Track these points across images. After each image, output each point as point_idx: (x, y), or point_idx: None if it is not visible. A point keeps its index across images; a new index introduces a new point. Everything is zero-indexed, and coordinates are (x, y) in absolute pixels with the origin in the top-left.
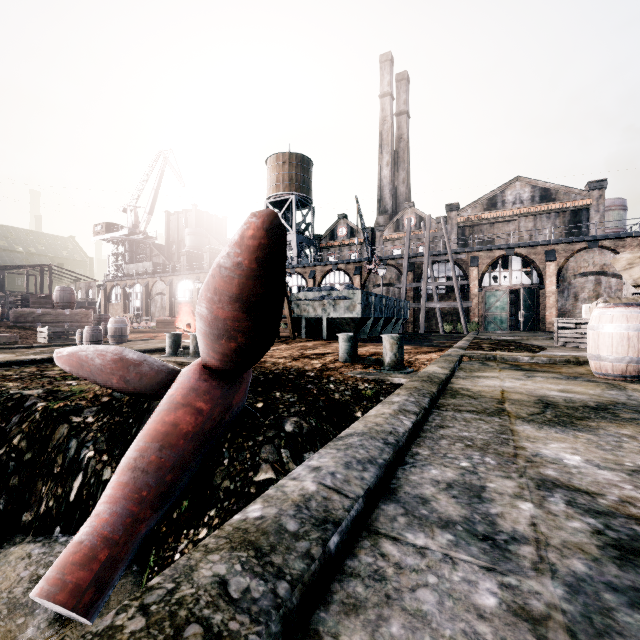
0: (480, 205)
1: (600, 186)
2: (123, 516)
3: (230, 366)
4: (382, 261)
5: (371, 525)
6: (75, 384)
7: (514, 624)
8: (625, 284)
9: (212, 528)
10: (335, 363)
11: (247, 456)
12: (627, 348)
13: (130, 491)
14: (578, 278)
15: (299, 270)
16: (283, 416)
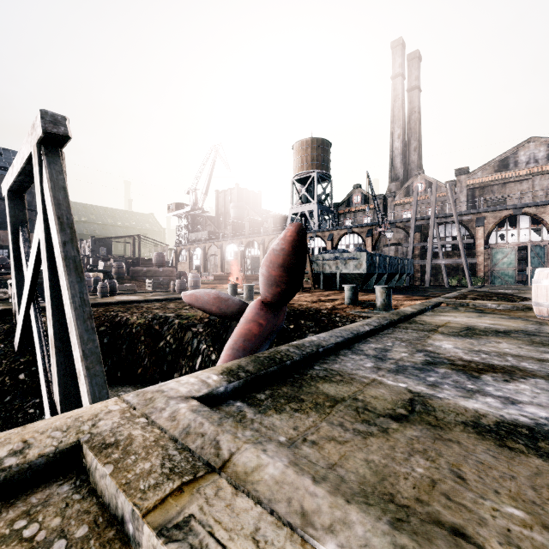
0: (491, 167)
1: None
2: None
3: (276, 301)
4: (391, 224)
5: (337, 353)
6: (188, 312)
7: (372, 368)
8: None
9: None
10: (341, 305)
11: None
12: None
13: (232, 358)
14: None
15: (319, 234)
16: (305, 333)
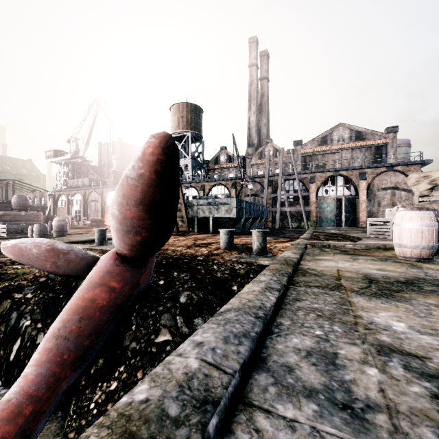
0: (316, 142)
1: (394, 130)
2: (46, 376)
3: (137, 254)
4: (250, 179)
5: (246, 397)
6: (20, 268)
7: None
8: (414, 195)
9: (121, 381)
10: (218, 250)
11: (150, 322)
12: (421, 239)
13: (53, 355)
14: (380, 191)
15: (193, 184)
16: (179, 291)
